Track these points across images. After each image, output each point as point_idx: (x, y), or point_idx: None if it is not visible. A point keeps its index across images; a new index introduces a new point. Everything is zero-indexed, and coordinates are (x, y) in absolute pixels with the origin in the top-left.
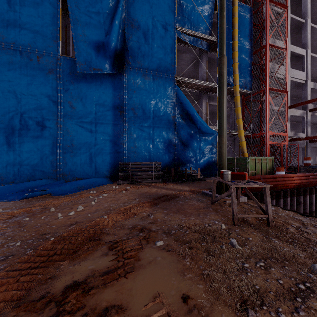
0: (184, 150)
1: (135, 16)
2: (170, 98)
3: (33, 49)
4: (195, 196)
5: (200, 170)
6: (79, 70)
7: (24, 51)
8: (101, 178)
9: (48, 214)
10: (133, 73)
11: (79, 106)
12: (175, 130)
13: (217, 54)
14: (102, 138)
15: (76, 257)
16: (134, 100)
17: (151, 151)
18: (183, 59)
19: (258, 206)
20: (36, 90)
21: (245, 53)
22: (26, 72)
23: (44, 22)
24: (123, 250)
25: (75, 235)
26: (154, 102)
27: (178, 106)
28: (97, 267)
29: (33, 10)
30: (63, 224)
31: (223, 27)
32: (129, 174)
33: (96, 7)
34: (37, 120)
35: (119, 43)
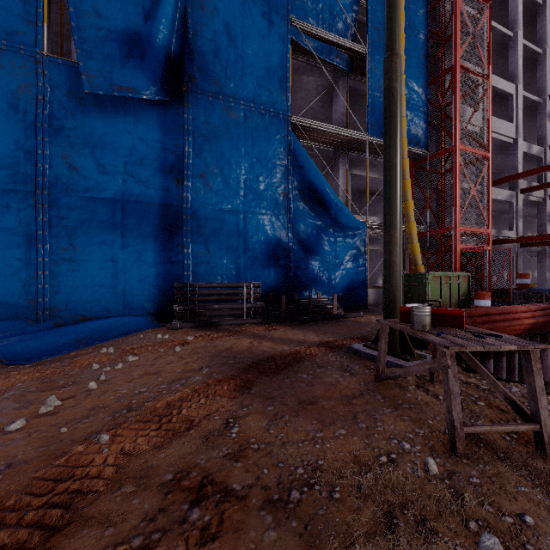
0: (306, 260)
1: None
2: (278, 158)
3: None
4: (334, 359)
5: (336, 297)
6: (86, 88)
7: None
8: (135, 317)
9: None
10: (205, 102)
11: (89, 165)
12: (288, 220)
13: (367, 78)
14: (138, 233)
15: None
16: (207, 157)
17: (241, 260)
18: (303, 88)
19: (500, 393)
20: None
21: (418, 80)
22: None
23: None
24: None
25: None
26: (246, 164)
27: (294, 173)
28: None
29: None
30: None
31: None
32: (194, 308)
33: None
34: None
35: (174, 39)
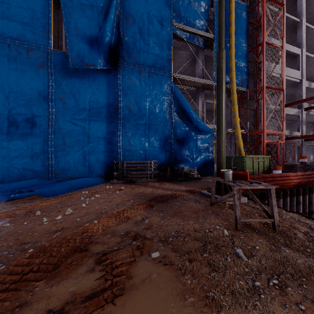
0: (180, 149)
1: (131, 11)
2: (166, 96)
3: (23, 43)
4: (192, 197)
5: (197, 168)
6: (71, 65)
7: (13, 44)
8: (95, 177)
9: (32, 218)
10: (129, 69)
11: (72, 102)
12: (171, 128)
13: (214, 51)
14: (96, 136)
15: (55, 276)
16: (130, 97)
17: (146, 149)
18: (179, 56)
19: (262, 208)
20: (26, 86)
21: (242, 50)
22: (15, 66)
23: (34, 14)
24: (112, 265)
25: (58, 244)
26: (149, 99)
27: (174, 103)
28: (80, 289)
29: (23, 1)
30: (47, 231)
31: (221, 20)
32: (123, 173)
33: (90, 0)
34: (27, 117)
35: (113, 38)
